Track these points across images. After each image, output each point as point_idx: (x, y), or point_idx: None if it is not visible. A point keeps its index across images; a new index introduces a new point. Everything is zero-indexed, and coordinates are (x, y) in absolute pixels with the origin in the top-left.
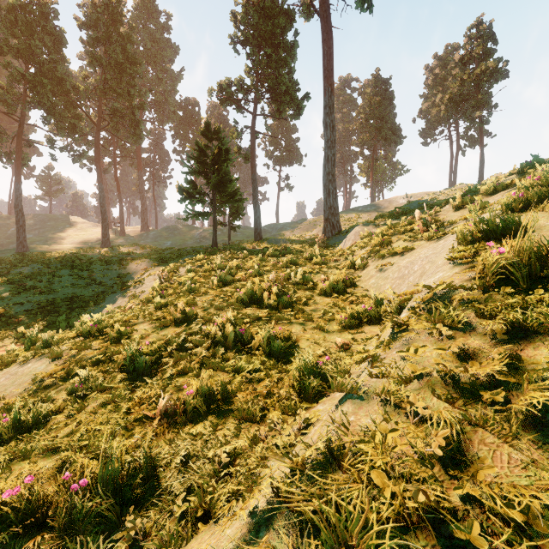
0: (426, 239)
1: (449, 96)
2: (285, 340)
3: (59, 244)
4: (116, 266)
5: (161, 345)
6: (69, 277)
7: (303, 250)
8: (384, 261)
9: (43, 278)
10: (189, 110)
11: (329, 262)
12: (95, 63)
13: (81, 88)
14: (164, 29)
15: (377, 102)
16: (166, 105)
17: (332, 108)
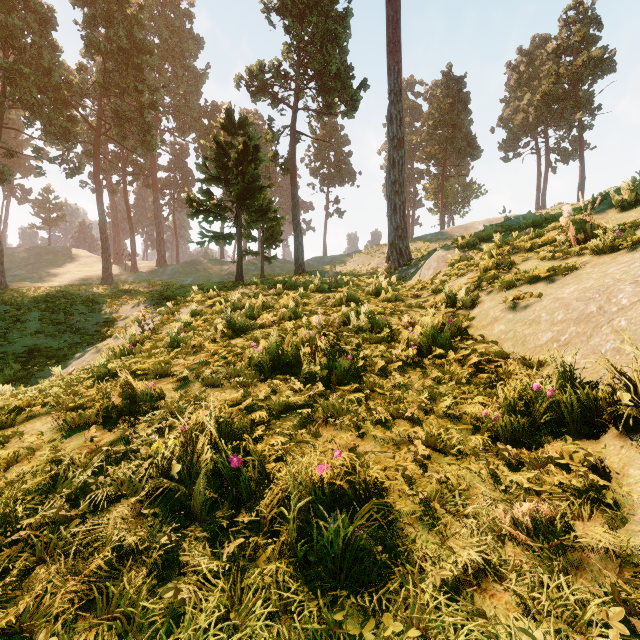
0: (594, 253)
1: (540, 95)
2: (352, 495)
3: (55, 281)
4: (105, 307)
5: (37, 488)
6: (36, 322)
7: (362, 283)
8: (514, 292)
9: (1, 323)
10: (216, 117)
11: (406, 297)
12: (91, 49)
13: (75, 82)
14: (185, 17)
15: (449, 105)
16: (188, 110)
17: (399, 94)
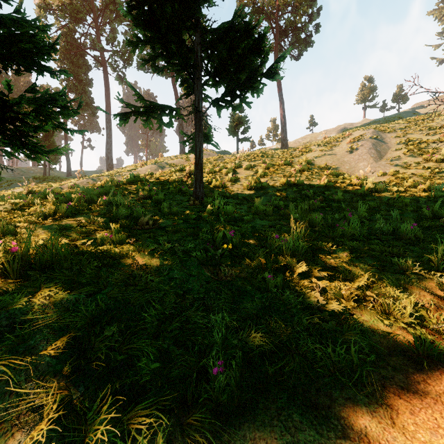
0: None
1: None
2: None
3: None
4: None
5: None
6: None
7: None
8: None
9: None
10: None
11: None
12: None
13: None
14: None
15: None
16: None
17: (110, 120)
